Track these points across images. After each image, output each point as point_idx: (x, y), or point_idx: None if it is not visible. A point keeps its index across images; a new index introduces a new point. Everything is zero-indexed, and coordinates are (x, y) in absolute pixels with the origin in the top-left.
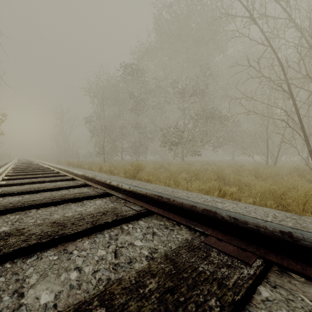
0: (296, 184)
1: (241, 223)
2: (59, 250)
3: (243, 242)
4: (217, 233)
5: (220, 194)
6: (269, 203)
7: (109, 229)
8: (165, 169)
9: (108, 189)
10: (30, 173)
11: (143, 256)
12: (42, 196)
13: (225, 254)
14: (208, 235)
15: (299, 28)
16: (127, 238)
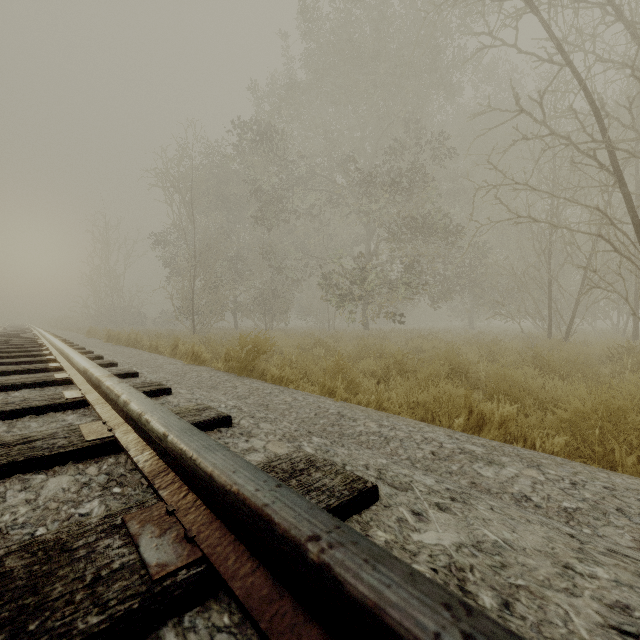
0: None
1: None
2: None
3: None
4: None
5: (469, 423)
6: (618, 452)
7: None
8: (325, 349)
9: (125, 426)
10: None
11: None
12: None
13: None
14: None
15: (634, 23)
16: None
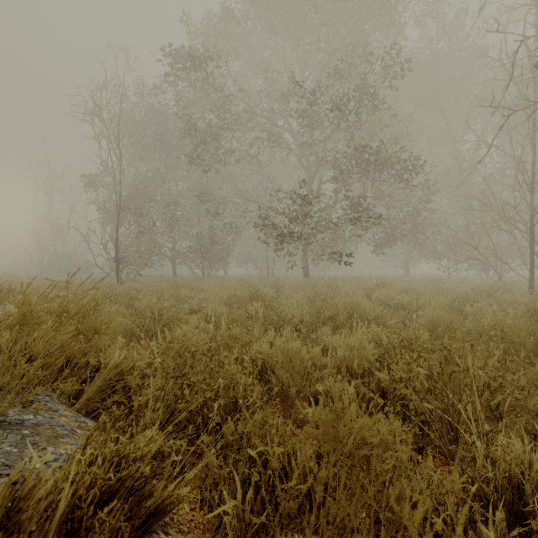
0: None
1: None
2: None
3: None
4: None
5: None
6: None
7: None
8: (265, 305)
9: None
10: None
11: None
12: None
13: None
14: None
15: None
16: None
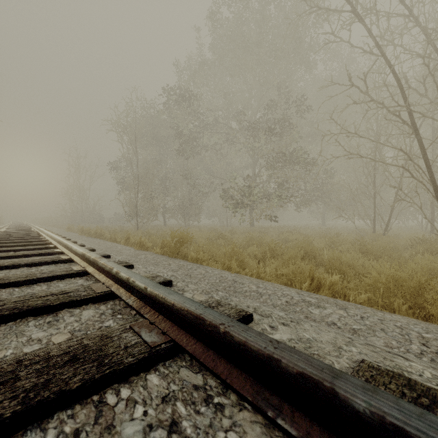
0: (431, 266)
1: None
2: None
3: None
4: None
5: (312, 286)
6: (397, 302)
7: (68, 410)
8: (225, 240)
9: (116, 285)
10: (7, 249)
11: None
12: None
13: None
14: None
15: (426, 28)
16: None
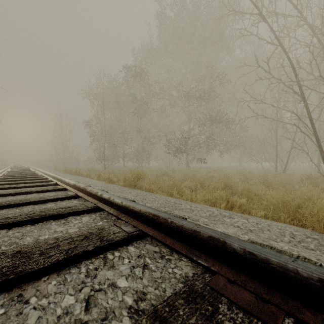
0: (310, 194)
1: (260, 260)
2: (12, 296)
3: (263, 287)
4: (227, 270)
5: (227, 206)
6: (283, 216)
7: (89, 260)
8: (168, 176)
9: (100, 203)
10: (19, 182)
11: (125, 307)
12: (20, 212)
13: (239, 307)
14: (215, 272)
15: (311, 26)
16: (109, 274)
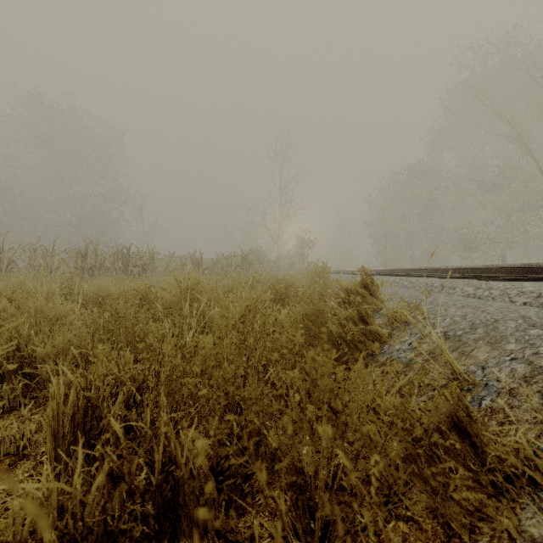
0: None
1: None
2: None
3: None
4: None
5: None
6: None
7: None
8: None
9: None
10: None
11: None
12: None
13: None
14: None
15: None
16: None
